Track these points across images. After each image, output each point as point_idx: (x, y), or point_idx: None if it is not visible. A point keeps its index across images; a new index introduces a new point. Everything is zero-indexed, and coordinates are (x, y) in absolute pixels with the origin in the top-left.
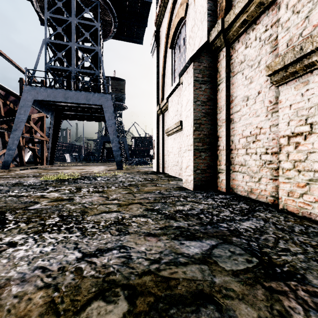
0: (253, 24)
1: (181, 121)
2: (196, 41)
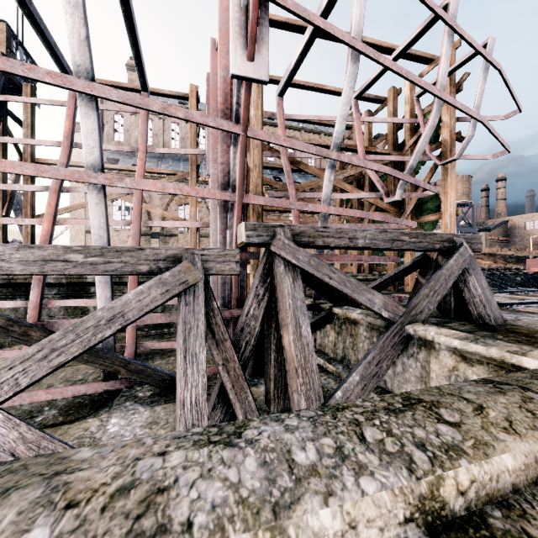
0: (171, 237)
1: None
2: (153, 228)
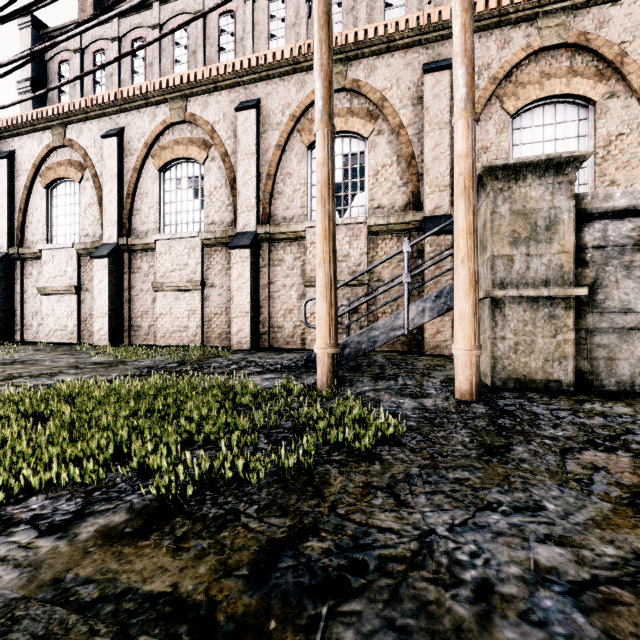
0: (35, 260)
1: None
2: None
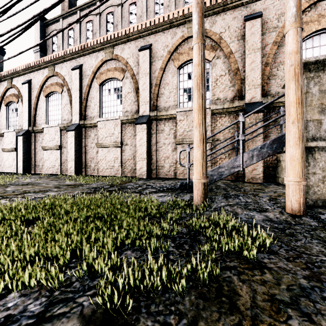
0: (41, 133)
1: (15, 148)
2: (24, 125)
